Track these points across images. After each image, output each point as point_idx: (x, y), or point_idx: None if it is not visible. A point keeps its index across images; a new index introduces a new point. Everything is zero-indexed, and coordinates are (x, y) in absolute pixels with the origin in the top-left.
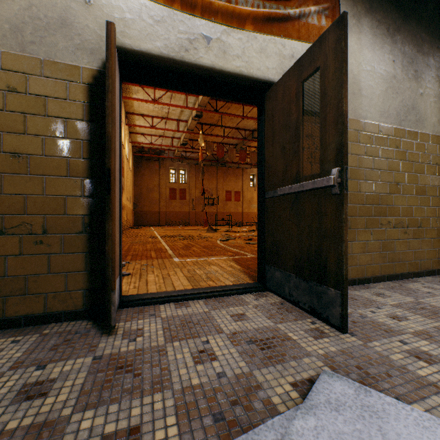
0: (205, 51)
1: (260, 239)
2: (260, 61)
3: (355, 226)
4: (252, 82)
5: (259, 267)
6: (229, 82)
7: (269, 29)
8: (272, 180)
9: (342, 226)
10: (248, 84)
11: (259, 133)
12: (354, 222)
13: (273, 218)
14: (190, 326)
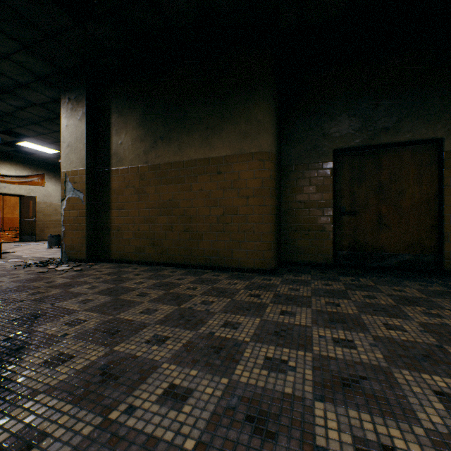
0: (5, 190)
1: (21, 230)
2: (21, 191)
3: (50, 227)
4: (18, 195)
5: (21, 237)
6: (11, 194)
7: (23, 184)
8: (24, 217)
9: (36, 226)
10: (17, 195)
11: (21, 204)
12: (50, 226)
13: (24, 225)
14: (4, 244)
